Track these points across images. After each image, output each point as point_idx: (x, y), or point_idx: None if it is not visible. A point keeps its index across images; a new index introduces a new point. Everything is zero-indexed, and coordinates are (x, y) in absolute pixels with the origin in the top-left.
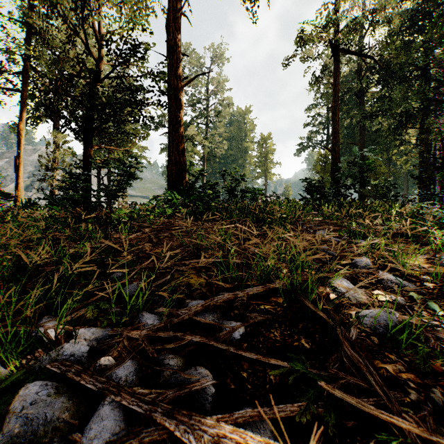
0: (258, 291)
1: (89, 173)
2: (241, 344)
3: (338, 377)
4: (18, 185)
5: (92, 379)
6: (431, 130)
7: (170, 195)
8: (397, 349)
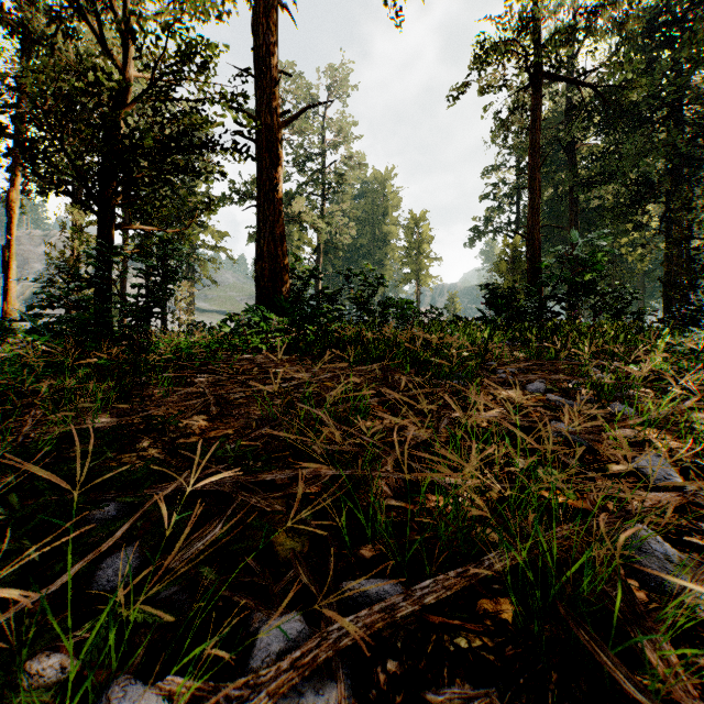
0: (449, 589)
1: (106, 273)
2: None
3: None
4: (8, 294)
5: None
6: (692, 205)
7: (256, 313)
8: None
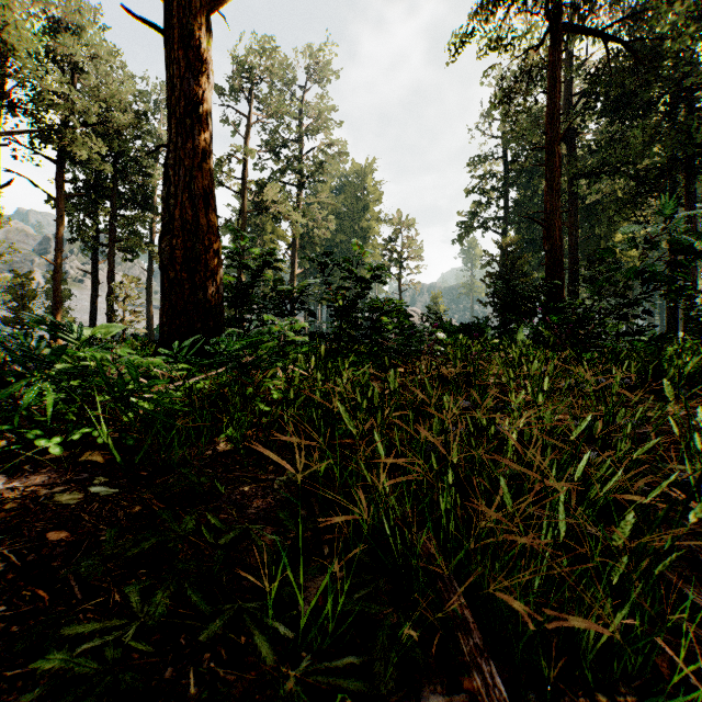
0: None
1: None
2: None
3: None
4: None
5: None
6: None
7: None
8: None
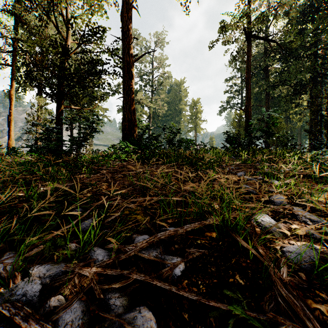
0: (195, 227)
1: (61, 127)
2: (182, 281)
3: (277, 322)
4: (10, 136)
5: (38, 325)
6: (320, 96)
7: (123, 144)
8: (325, 286)
